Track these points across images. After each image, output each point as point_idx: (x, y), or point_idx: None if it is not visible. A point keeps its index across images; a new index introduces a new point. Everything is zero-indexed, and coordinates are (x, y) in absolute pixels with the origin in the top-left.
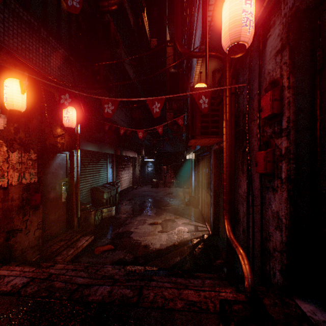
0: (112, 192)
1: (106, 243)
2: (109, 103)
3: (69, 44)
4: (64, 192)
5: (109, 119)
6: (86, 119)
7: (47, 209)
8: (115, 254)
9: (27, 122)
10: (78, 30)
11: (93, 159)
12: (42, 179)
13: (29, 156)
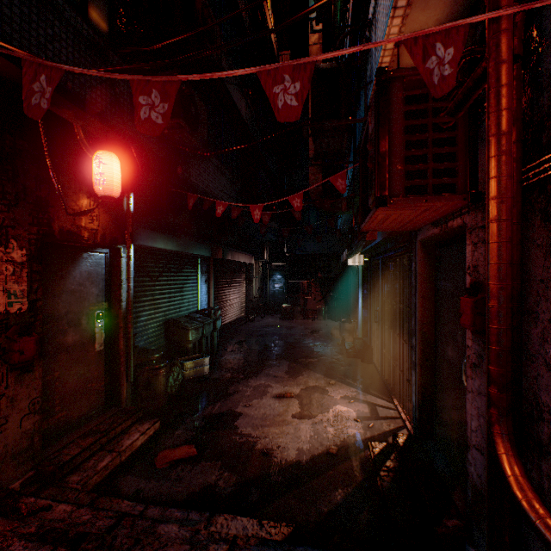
0: (206, 329)
1: (183, 441)
2: (152, 90)
3: (109, 27)
4: (101, 331)
5: (198, 190)
6: (153, 188)
7: (58, 368)
8: (198, 473)
9: (1, 178)
10: (129, 1)
11: (169, 266)
12: (40, 304)
13: (5, 253)
